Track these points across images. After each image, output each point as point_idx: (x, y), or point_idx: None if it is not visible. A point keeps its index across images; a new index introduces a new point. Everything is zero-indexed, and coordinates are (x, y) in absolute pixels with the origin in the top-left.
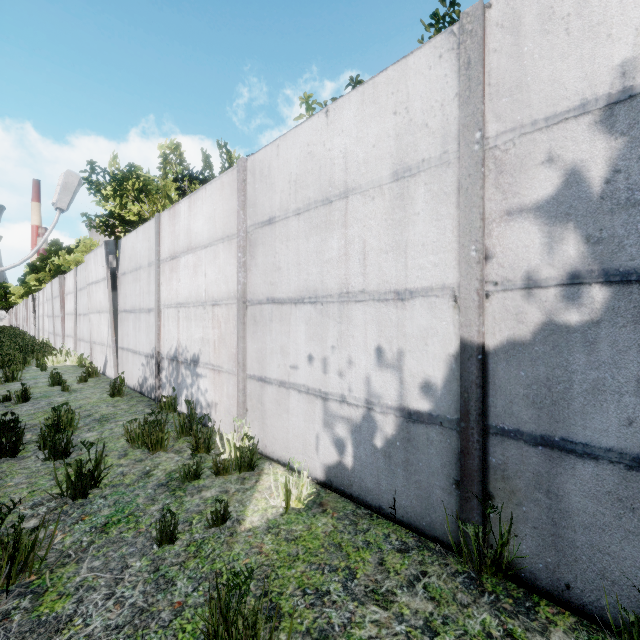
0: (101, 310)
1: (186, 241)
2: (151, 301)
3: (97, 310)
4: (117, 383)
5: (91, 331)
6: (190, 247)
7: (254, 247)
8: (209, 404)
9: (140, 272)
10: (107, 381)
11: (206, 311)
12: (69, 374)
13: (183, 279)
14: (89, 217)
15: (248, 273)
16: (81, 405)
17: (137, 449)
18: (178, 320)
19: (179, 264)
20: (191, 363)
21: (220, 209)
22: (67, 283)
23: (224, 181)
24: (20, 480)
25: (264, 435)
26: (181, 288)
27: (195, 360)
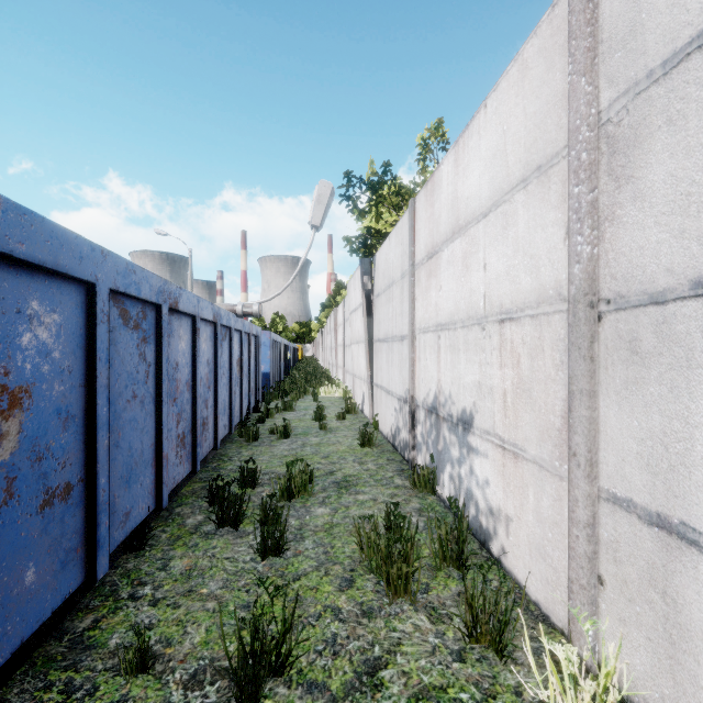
0: (359, 340)
1: (450, 221)
2: (404, 325)
3: (356, 340)
4: (372, 425)
5: (352, 363)
6: (456, 227)
7: (629, 150)
8: (492, 510)
9: (392, 289)
10: (363, 421)
11: (486, 334)
12: (333, 407)
13: (445, 284)
14: (349, 240)
15: (604, 228)
16: (329, 453)
17: (369, 573)
18: (438, 351)
19: (439, 262)
20: (458, 424)
21: (517, 122)
22: (339, 315)
23: (527, 56)
24: (215, 587)
25: (678, 698)
26: (442, 300)
27: (465, 420)
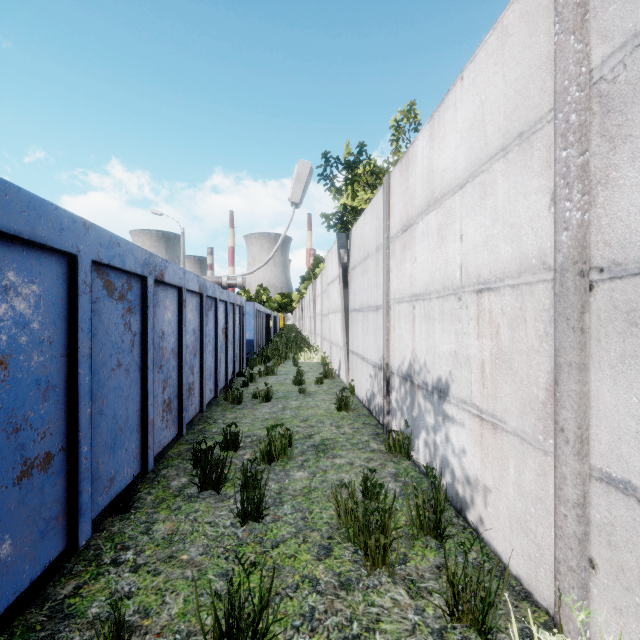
0: (336, 310)
1: (425, 194)
2: (379, 296)
3: (333, 310)
4: (348, 390)
5: (330, 331)
6: (431, 200)
7: (627, 107)
8: (469, 480)
9: (368, 261)
10: (339, 385)
11: (462, 304)
12: (312, 372)
13: (420, 256)
14: (327, 217)
15: (597, 192)
16: (308, 416)
17: (347, 541)
18: (412, 320)
19: (414, 235)
20: (433, 392)
21: (496, 90)
22: (317, 287)
23: (508, 22)
24: (195, 553)
25: None
26: (417, 271)
27: (440, 389)
